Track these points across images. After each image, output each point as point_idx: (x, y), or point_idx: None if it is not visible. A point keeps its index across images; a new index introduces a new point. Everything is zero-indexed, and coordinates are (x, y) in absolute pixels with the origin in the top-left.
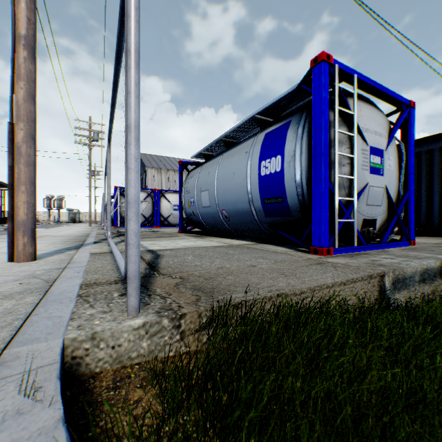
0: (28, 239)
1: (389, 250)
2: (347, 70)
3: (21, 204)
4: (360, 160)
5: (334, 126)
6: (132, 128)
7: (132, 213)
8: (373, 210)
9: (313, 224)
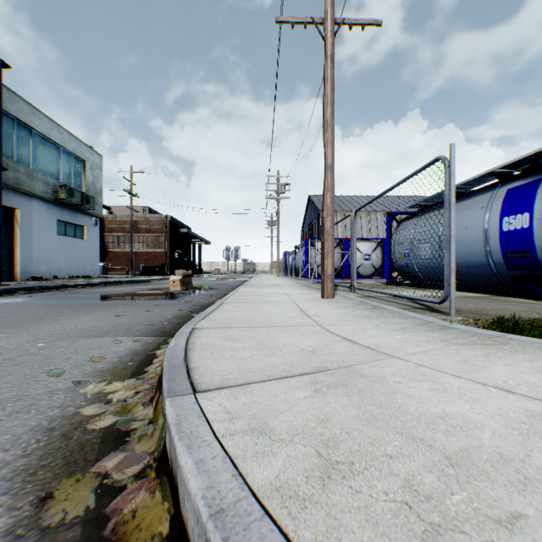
0: (332, 285)
1: None
2: None
3: (329, 265)
4: None
5: None
6: (453, 237)
7: (453, 273)
8: None
9: None
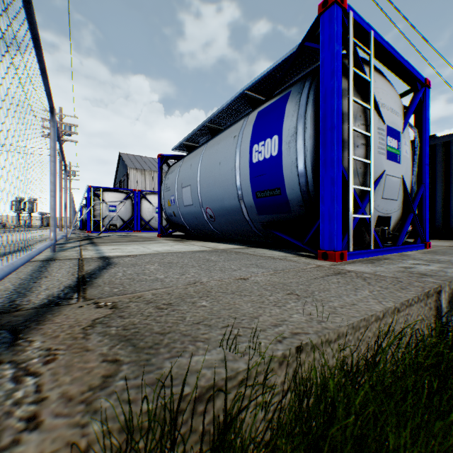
0: None
1: (409, 254)
2: (362, 24)
3: None
4: (376, 141)
5: (348, 91)
6: None
7: None
8: (389, 206)
9: (321, 220)
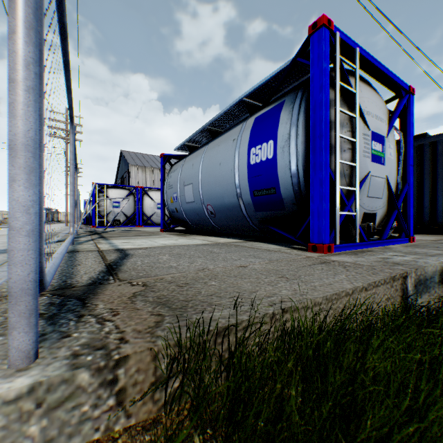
0: None
1: (392, 247)
2: (348, 42)
3: None
4: (361, 146)
5: (335, 103)
6: (18, 3)
7: (18, 168)
8: (374, 203)
9: (311, 216)
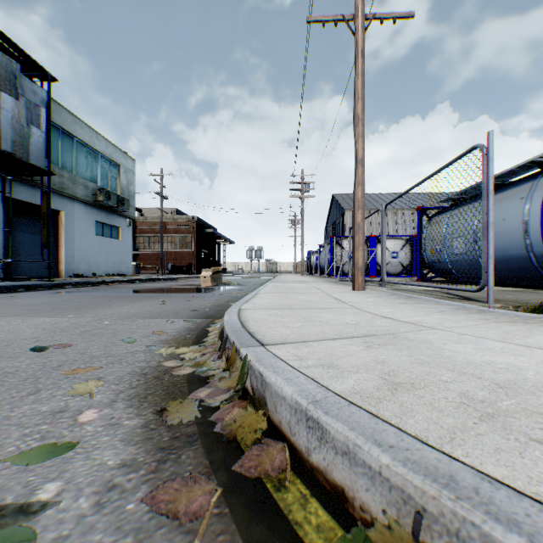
0: (363, 277)
1: None
2: None
3: (360, 257)
4: None
5: None
6: (491, 224)
7: (491, 260)
8: None
9: None
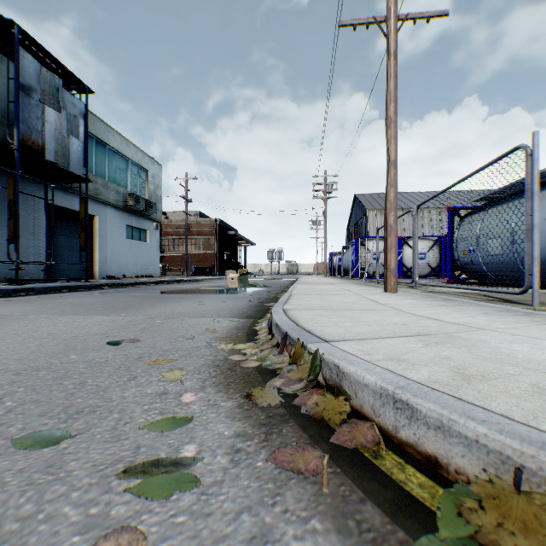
0: (395, 279)
1: None
2: None
3: (392, 259)
4: None
5: None
6: (535, 226)
7: (535, 263)
8: None
9: None
